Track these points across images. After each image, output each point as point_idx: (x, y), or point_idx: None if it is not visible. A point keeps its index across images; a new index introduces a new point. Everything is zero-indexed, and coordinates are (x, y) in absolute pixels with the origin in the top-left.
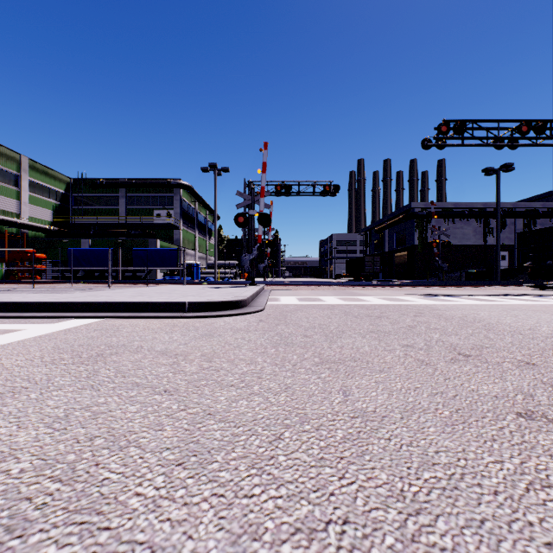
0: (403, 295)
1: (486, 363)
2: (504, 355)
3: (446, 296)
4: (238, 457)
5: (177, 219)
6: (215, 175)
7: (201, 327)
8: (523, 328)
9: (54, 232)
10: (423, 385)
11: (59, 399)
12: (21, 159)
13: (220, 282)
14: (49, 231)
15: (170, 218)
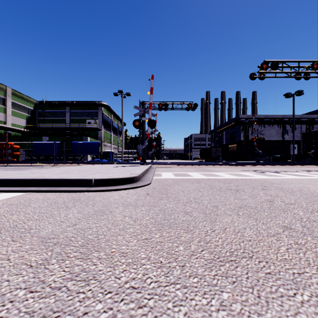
0: (242, 171)
1: None
2: None
3: (270, 172)
4: None
5: (100, 125)
6: (122, 98)
7: (99, 201)
8: None
9: (26, 133)
10: None
11: None
12: (6, 89)
13: (124, 163)
14: (24, 132)
15: (96, 124)
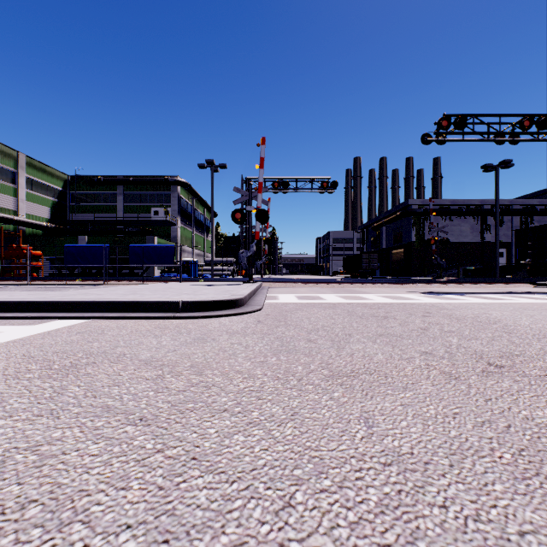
0: (405, 293)
1: (526, 377)
2: (541, 366)
3: (449, 294)
4: (229, 545)
5: (174, 217)
6: (212, 172)
7: (194, 329)
8: (546, 331)
9: (51, 229)
10: (462, 410)
11: (3, 433)
12: (18, 156)
13: (217, 280)
14: (47, 228)
15: (168, 215)
